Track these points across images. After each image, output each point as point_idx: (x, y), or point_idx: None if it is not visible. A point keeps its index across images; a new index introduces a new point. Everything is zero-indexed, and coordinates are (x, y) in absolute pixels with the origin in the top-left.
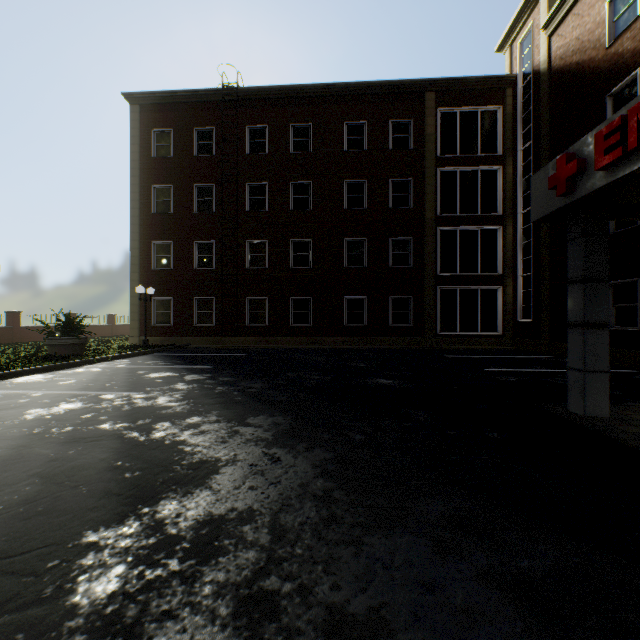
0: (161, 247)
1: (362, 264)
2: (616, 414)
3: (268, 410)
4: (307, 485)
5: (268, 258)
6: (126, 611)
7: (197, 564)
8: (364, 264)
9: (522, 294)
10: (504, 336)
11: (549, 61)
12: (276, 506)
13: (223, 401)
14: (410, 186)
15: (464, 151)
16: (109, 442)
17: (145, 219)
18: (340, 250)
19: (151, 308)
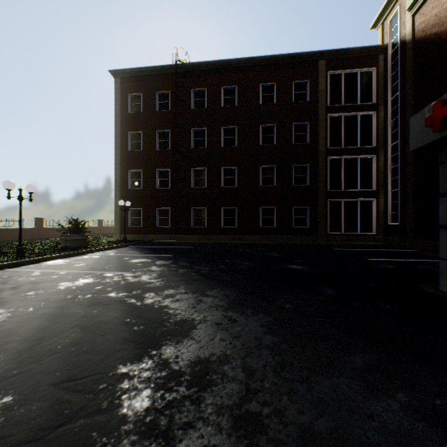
0: (134, 174)
1: (272, 184)
2: None
3: (218, 286)
4: (260, 339)
5: (206, 180)
6: (159, 421)
7: (199, 391)
8: (274, 184)
9: (391, 204)
10: (377, 235)
11: (413, 33)
12: (242, 353)
13: (186, 279)
14: (307, 128)
15: (347, 101)
16: (117, 305)
17: (124, 155)
18: (257, 174)
19: (128, 215)
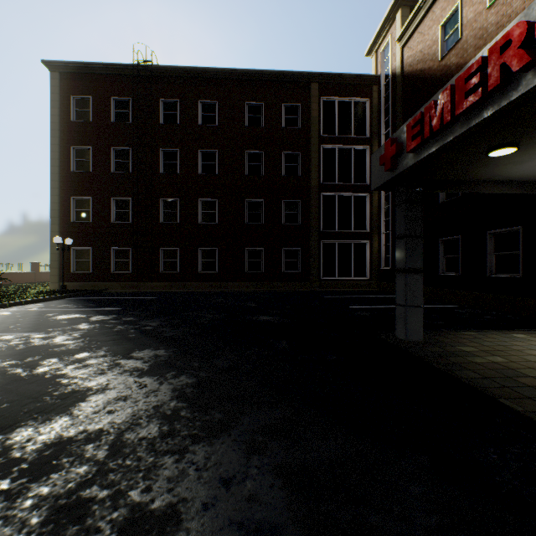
0: (80, 202)
1: (260, 221)
2: (429, 338)
3: (155, 344)
4: (161, 406)
5: (180, 214)
6: None
7: (28, 482)
8: (262, 221)
9: (384, 247)
10: (371, 280)
11: (402, 67)
12: (125, 426)
13: (117, 338)
14: (299, 158)
15: (341, 132)
16: None
17: (65, 176)
18: (242, 209)
19: (71, 257)
